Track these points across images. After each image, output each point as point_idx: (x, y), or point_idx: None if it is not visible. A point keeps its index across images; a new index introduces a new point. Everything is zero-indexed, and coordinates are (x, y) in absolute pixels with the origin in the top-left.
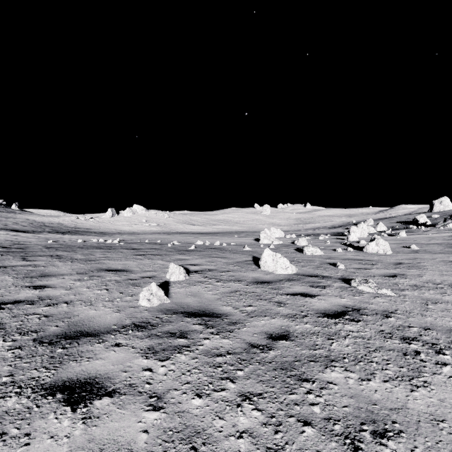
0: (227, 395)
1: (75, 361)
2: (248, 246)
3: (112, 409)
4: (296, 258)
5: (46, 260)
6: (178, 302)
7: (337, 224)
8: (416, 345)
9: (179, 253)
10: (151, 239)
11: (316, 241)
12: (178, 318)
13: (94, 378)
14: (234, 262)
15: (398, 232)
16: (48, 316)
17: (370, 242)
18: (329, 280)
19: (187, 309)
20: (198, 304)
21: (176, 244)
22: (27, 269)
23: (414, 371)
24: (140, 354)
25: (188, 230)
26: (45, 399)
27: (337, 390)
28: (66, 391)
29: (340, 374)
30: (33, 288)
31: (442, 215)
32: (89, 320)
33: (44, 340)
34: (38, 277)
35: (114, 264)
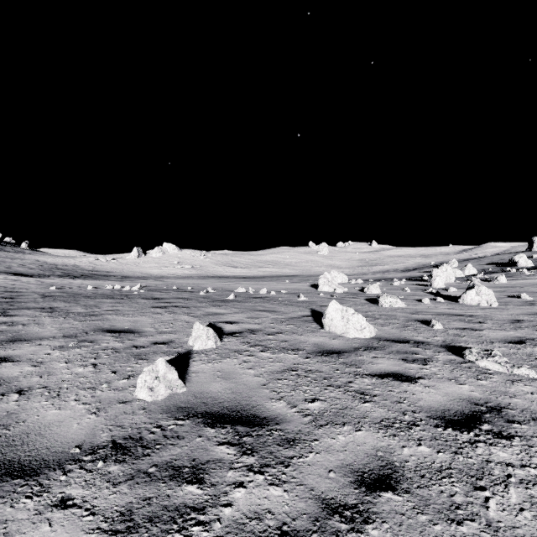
0: None
1: None
2: (303, 294)
3: None
4: (371, 313)
5: (32, 315)
6: (198, 392)
7: (411, 266)
8: None
9: (212, 304)
10: (181, 285)
11: (390, 288)
12: (193, 427)
13: None
14: (286, 318)
15: (496, 277)
16: None
17: (468, 290)
18: (428, 349)
19: (211, 407)
20: (231, 396)
21: (211, 291)
22: None
23: None
24: (99, 536)
25: (229, 274)
26: None
27: None
28: None
29: None
30: None
31: None
32: (38, 434)
33: None
34: (5, 342)
35: (121, 321)
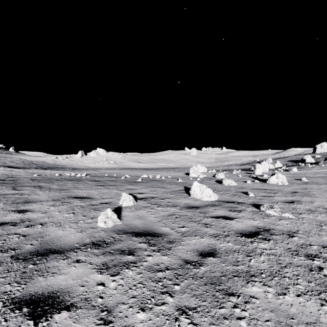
0: (167, 309)
1: (42, 276)
2: (180, 178)
3: (69, 323)
4: (217, 188)
5: (30, 190)
6: (128, 224)
7: (245, 162)
8: (318, 262)
9: (129, 184)
10: (109, 173)
11: (230, 175)
12: (127, 237)
13: (57, 292)
14: (170, 191)
15: (291, 168)
16: (25, 236)
17: (272, 176)
18: (243, 206)
19: (134, 230)
20: (143, 225)
21: (128, 177)
22: (15, 196)
23: (320, 286)
24: (96, 270)
25: (137, 166)
26: (13, 313)
27: (259, 304)
28: (32, 305)
29: (259, 289)
30: (17, 212)
31: (323, 156)
32: (57, 239)
33: (19, 256)
34: (22, 203)
35: (81, 193)
